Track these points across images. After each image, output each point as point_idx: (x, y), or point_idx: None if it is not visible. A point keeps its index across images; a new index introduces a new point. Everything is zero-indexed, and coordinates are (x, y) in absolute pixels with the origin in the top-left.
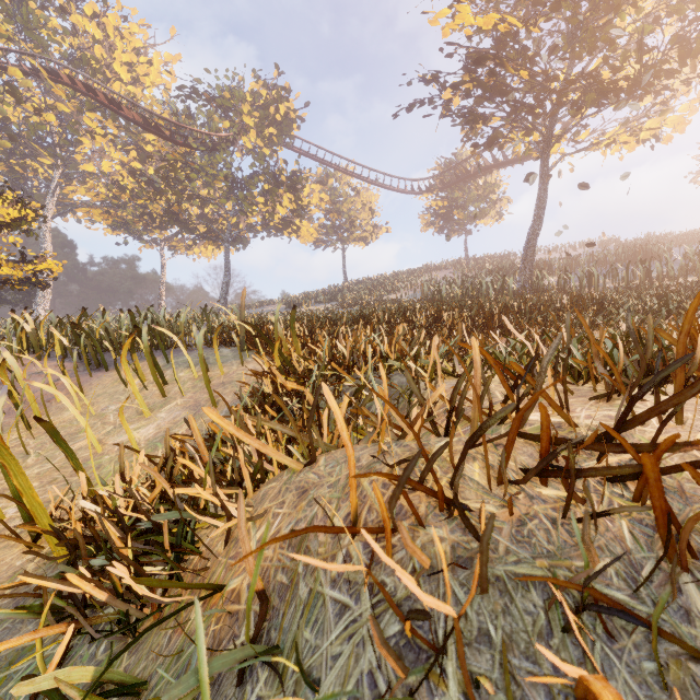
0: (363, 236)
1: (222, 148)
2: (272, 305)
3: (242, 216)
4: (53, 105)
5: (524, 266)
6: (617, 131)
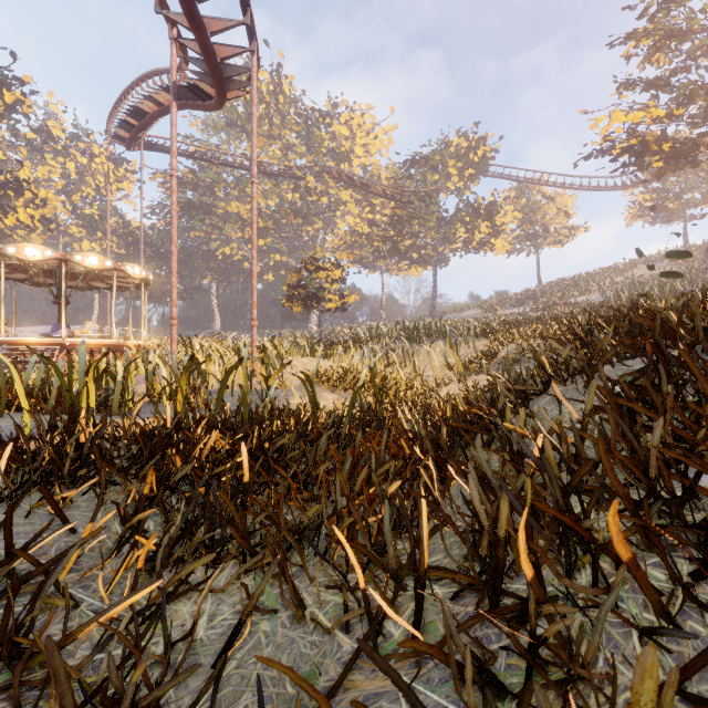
0: (558, 239)
1: (433, 196)
2: (468, 311)
3: (447, 244)
4: (327, 192)
5: (705, 268)
6: None
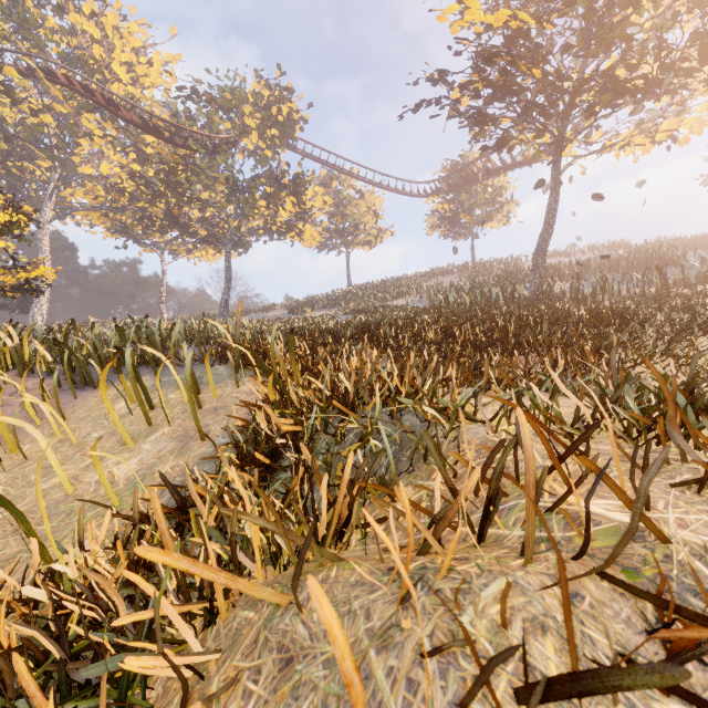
0: (368, 240)
1: (223, 150)
2: (275, 310)
3: (243, 219)
4: (49, 106)
5: (534, 272)
6: (631, 133)
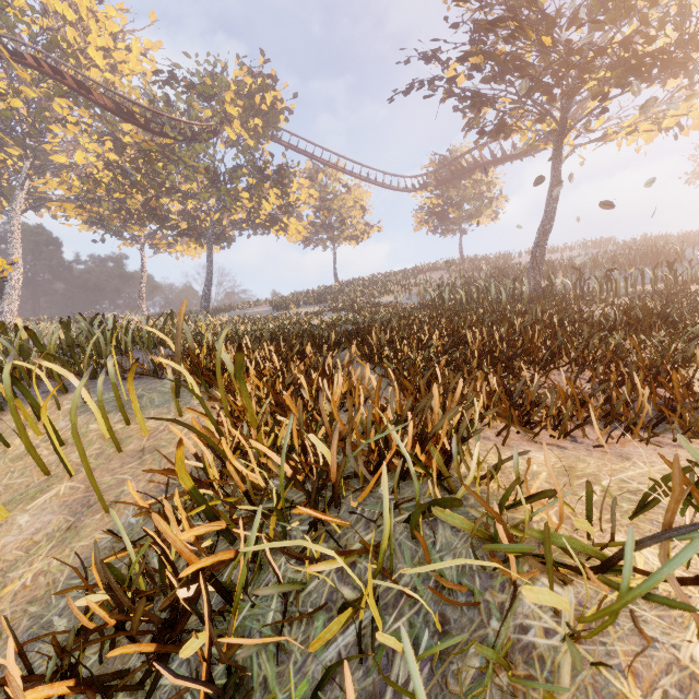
0: (354, 235)
1: (203, 138)
2: (259, 306)
3: (225, 211)
4: (17, 89)
5: (533, 267)
6: (637, 119)
